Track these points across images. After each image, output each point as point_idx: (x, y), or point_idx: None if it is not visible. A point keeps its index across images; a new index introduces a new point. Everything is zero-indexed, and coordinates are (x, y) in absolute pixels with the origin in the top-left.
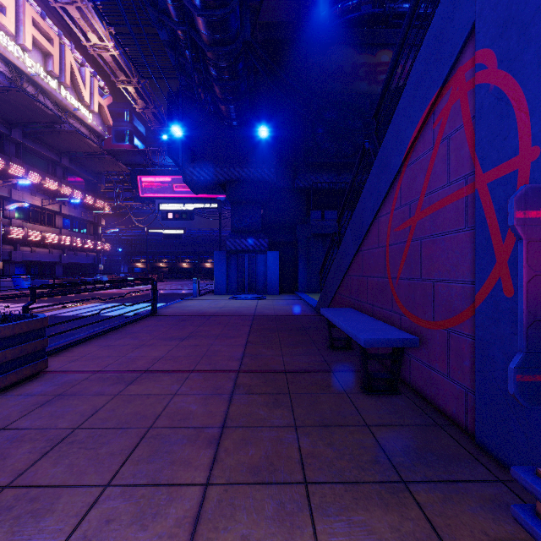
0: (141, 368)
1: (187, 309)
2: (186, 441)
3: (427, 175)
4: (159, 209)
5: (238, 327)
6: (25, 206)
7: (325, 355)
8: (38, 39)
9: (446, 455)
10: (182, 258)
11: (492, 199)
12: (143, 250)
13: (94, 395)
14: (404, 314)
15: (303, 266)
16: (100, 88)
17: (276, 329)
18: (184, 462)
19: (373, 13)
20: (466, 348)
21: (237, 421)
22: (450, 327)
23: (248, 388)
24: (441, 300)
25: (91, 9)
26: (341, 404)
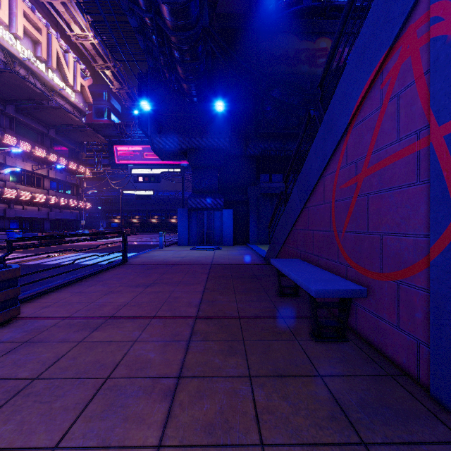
0: (107, 315)
1: (153, 259)
2: (141, 393)
3: (374, 133)
4: (131, 173)
5: (197, 275)
6: (18, 171)
7: (275, 301)
8: (28, 29)
9: (403, 410)
10: (151, 215)
11: (450, 152)
12: (119, 208)
13: (59, 342)
14: (350, 265)
15: (253, 222)
16: (82, 71)
17: (231, 276)
18: (138, 419)
19: (313, 6)
20: (417, 300)
21: (193, 370)
22: (400, 279)
23: (205, 335)
24: (390, 253)
25: (74, 4)
26: (292, 352)
